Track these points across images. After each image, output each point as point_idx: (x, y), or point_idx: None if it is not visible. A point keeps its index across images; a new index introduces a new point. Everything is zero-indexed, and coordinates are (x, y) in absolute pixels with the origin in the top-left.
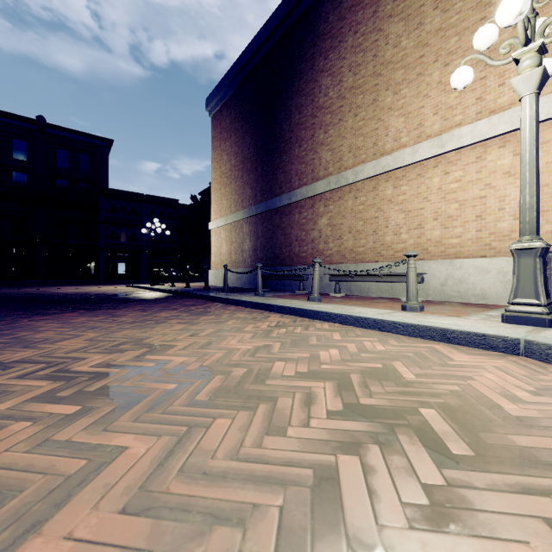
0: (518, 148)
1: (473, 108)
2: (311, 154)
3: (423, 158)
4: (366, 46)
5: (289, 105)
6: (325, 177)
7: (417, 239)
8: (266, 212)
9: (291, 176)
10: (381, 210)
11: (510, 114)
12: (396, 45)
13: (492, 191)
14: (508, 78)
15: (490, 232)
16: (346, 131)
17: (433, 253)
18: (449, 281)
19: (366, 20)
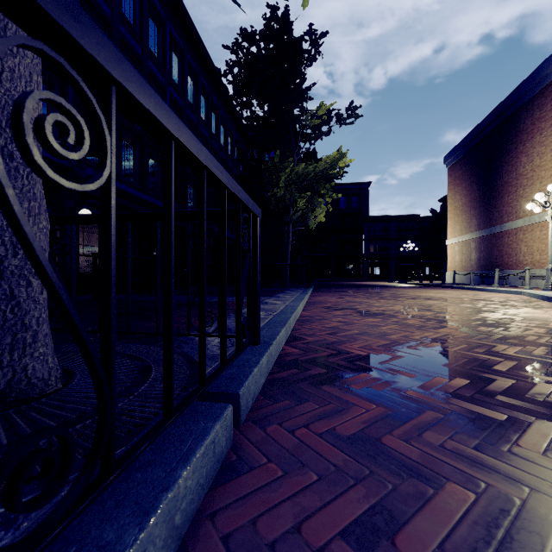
0: None
1: None
2: (515, 202)
3: None
4: (546, 143)
5: (501, 170)
6: (523, 217)
7: None
8: (486, 235)
9: (503, 214)
10: None
11: None
12: None
13: None
14: None
15: None
16: (535, 191)
17: None
18: None
19: (546, 128)
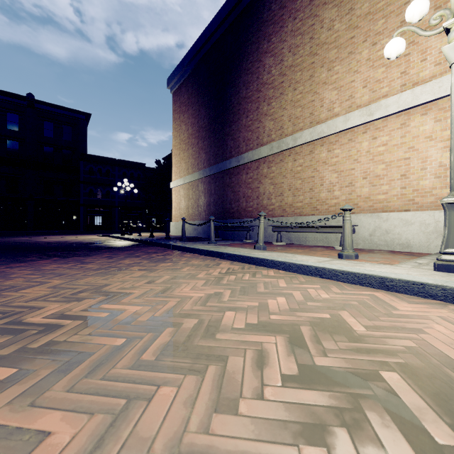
0: (439, 115)
1: (398, 81)
2: (256, 124)
3: (354, 125)
4: (303, 30)
5: (237, 82)
6: (268, 142)
7: (348, 195)
8: (218, 173)
9: (240, 142)
10: (317, 171)
11: (431, 85)
12: (330, 28)
13: (415, 153)
14: (429, 54)
15: (413, 189)
16: (286, 103)
17: (362, 207)
18: (377, 232)
19: (303, 7)
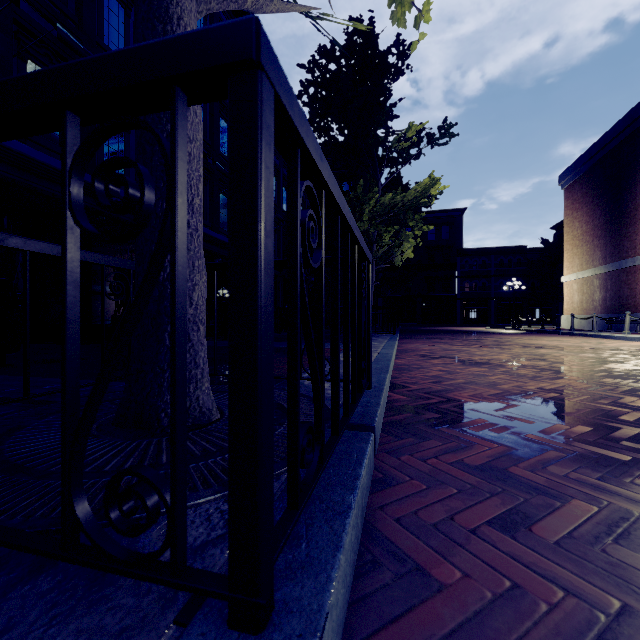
0: None
1: None
2: None
3: None
4: None
5: (633, 190)
6: None
7: None
8: (614, 271)
9: (636, 244)
10: None
11: None
12: None
13: None
14: None
15: None
16: None
17: None
18: None
19: None
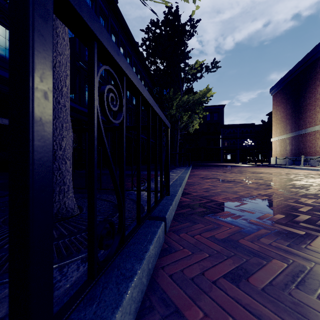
0: None
1: None
2: (314, 115)
3: None
4: None
5: (305, 96)
6: (319, 124)
7: None
8: (296, 135)
9: (306, 123)
10: None
11: None
12: None
13: None
14: None
15: None
16: None
17: None
18: None
19: None
